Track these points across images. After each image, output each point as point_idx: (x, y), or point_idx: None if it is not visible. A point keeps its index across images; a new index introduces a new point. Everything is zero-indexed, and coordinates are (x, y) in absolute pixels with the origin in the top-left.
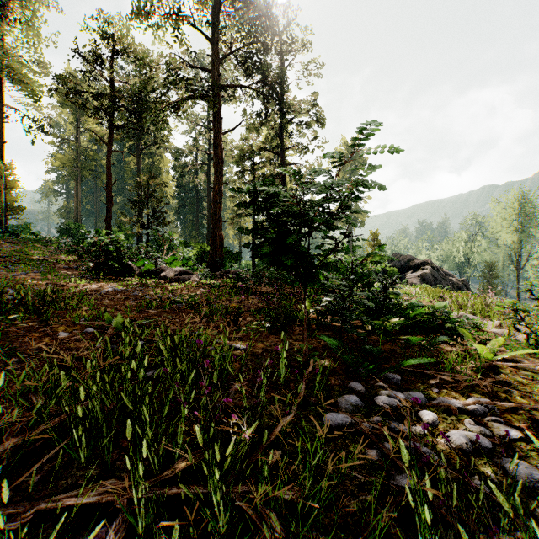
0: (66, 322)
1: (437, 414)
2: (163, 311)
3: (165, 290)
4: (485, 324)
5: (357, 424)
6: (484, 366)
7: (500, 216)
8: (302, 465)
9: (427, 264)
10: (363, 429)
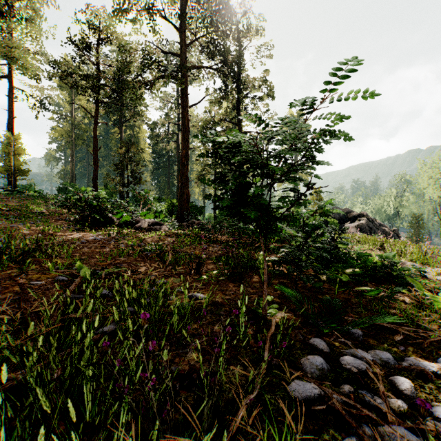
0: (43, 269)
1: (412, 381)
2: (133, 258)
3: (138, 239)
4: (426, 271)
5: (327, 396)
6: None
7: (426, 174)
8: None
9: (363, 216)
10: (335, 405)
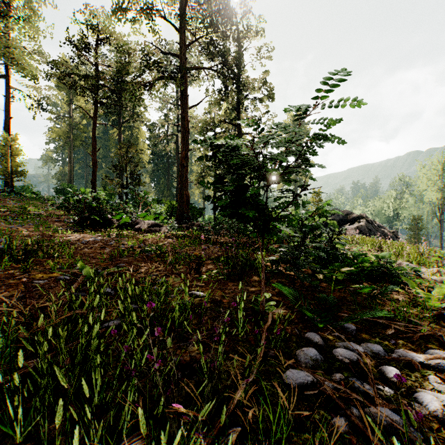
0: (45, 269)
1: (399, 370)
2: (134, 259)
3: (138, 240)
4: (422, 271)
5: (319, 383)
6: (433, 315)
7: (425, 176)
8: (264, 439)
9: (362, 218)
10: (326, 391)
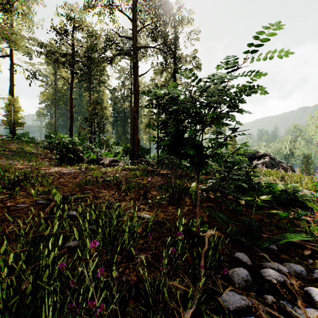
0: (28, 195)
1: None
2: (97, 187)
3: (101, 172)
4: None
5: (254, 306)
6: None
7: (314, 125)
8: None
9: (266, 156)
10: (262, 316)
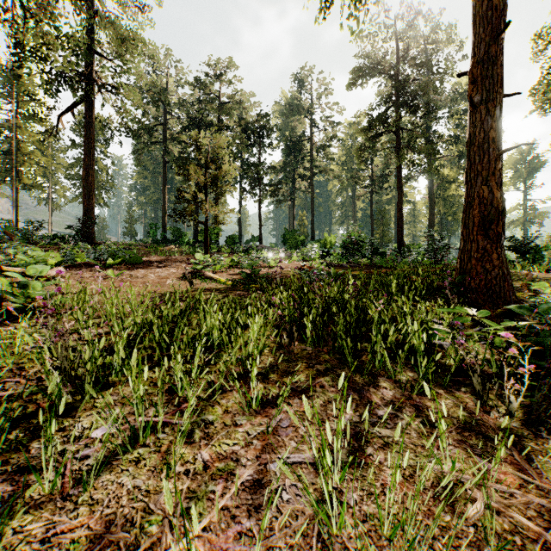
0: None
1: None
2: None
3: None
4: None
5: None
6: None
7: None
8: None
9: None
10: None
